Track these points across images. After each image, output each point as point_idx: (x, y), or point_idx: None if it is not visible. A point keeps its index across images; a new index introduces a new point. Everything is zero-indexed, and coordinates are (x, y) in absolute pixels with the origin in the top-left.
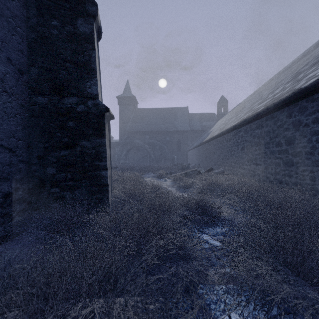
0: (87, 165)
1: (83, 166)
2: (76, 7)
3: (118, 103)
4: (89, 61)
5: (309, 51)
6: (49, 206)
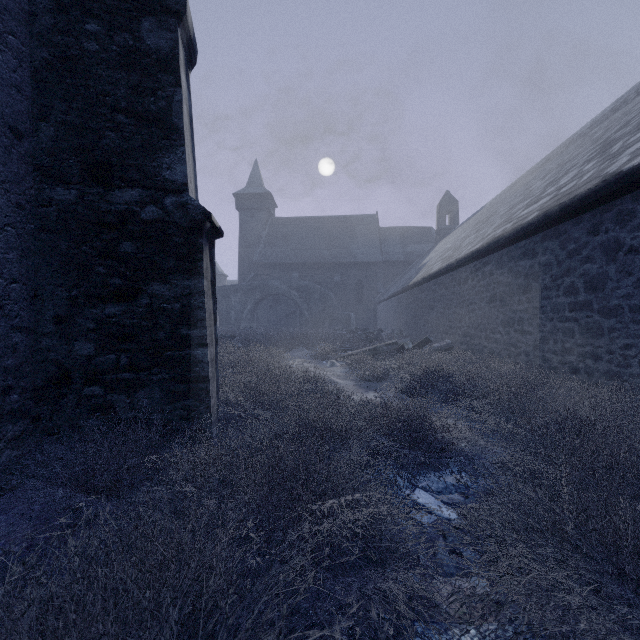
0: (163, 337)
1: (155, 338)
2: None
3: (237, 207)
4: (169, 111)
5: (626, 98)
6: (79, 426)
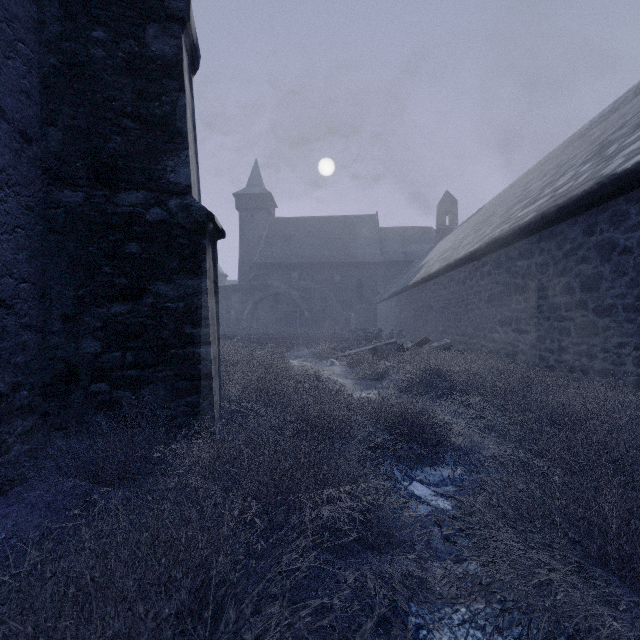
0: (168, 335)
1: (159, 336)
2: (144, 0)
3: (237, 207)
4: (173, 115)
5: (624, 100)
6: (86, 422)
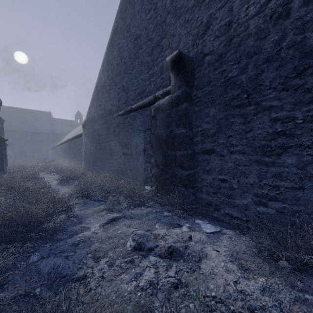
0: None
1: None
2: None
3: None
4: (2, 134)
5: None
6: None
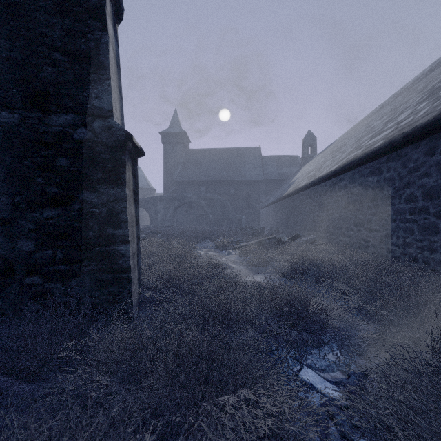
0: (92, 235)
1: (85, 236)
2: None
3: (162, 141)
4: (97, 51)
5: (440, 62)
6: (21, 309)
